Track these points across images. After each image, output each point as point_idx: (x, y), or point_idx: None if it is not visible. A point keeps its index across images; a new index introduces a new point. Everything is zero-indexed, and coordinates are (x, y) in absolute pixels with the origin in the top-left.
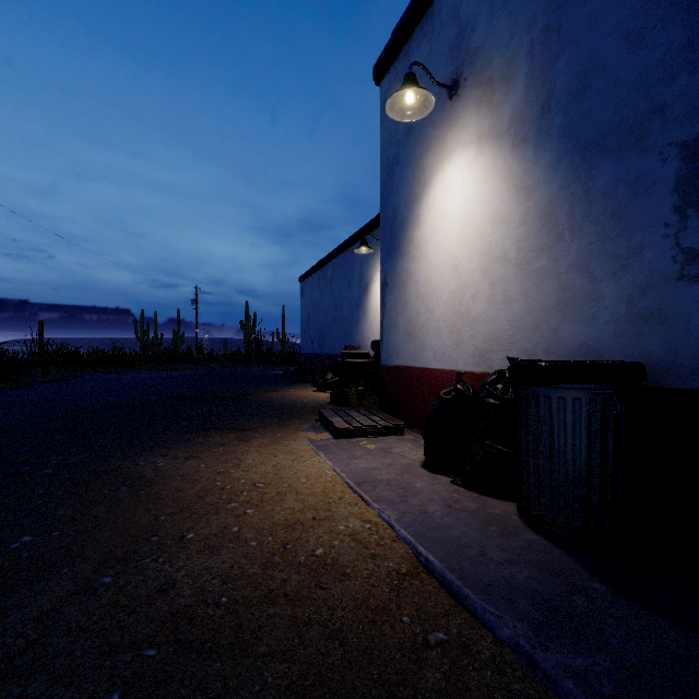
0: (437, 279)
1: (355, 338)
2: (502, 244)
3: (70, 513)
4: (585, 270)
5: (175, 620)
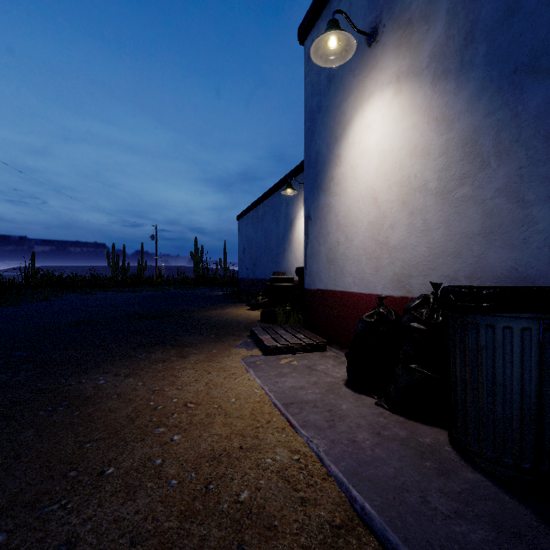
0: (356, 211)
1: (282, 265)
2: (422, 175)
3: None
4: (514, 195)
5: None
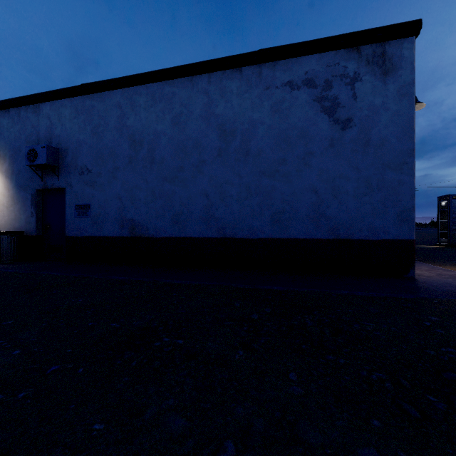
0: None
1: None
2: (3, 201)
3: None
4: (19, 212)
5: None
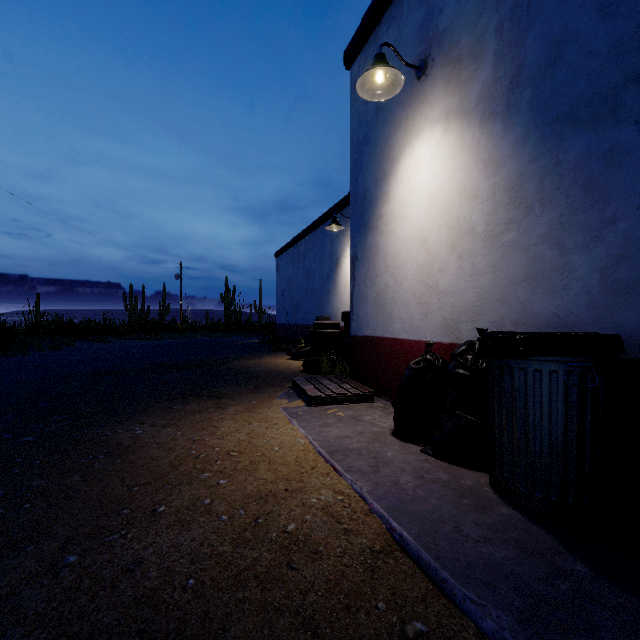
0: (405, 252)
1: (326, 309)
2: (471, 217)
3: (44, 484)
4: (556, 242)
5: (139, 606)
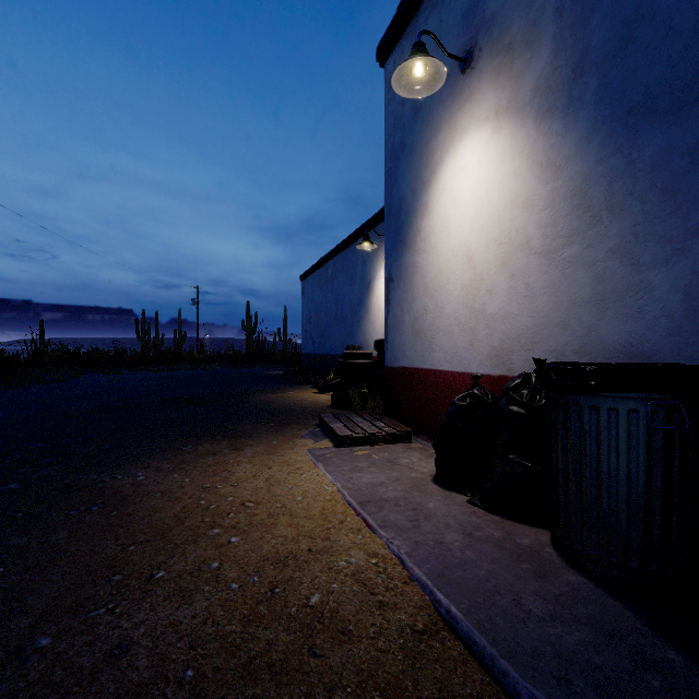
0: (448, 272)
1: (357, 337)
2: (524, 230)
3: (24, 542)
4: (629, 256)
5: None
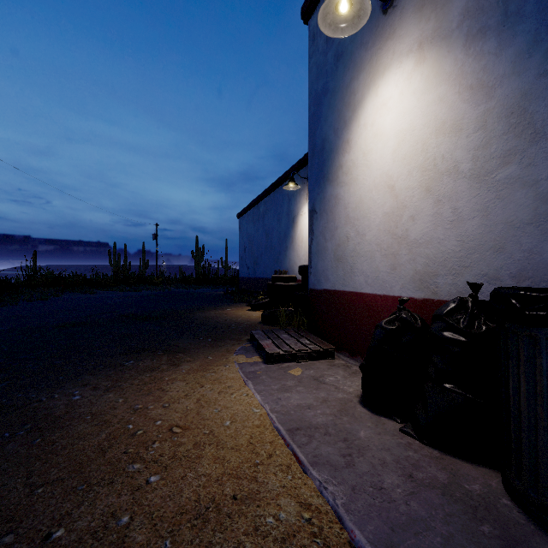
0: (369, 201)
1: (284, 264)
2: (451, 155)
3: None
4: None
5: None
